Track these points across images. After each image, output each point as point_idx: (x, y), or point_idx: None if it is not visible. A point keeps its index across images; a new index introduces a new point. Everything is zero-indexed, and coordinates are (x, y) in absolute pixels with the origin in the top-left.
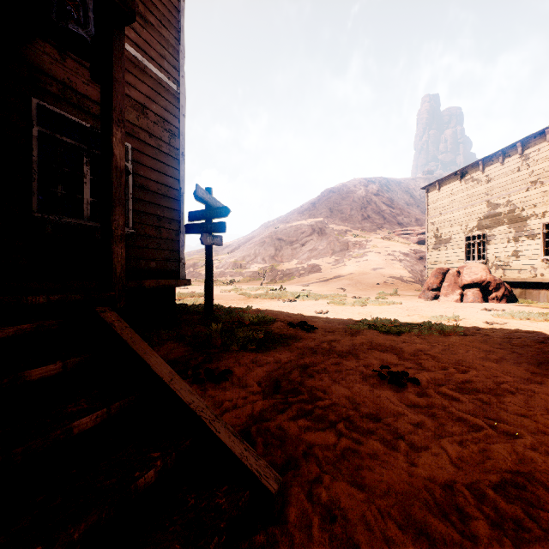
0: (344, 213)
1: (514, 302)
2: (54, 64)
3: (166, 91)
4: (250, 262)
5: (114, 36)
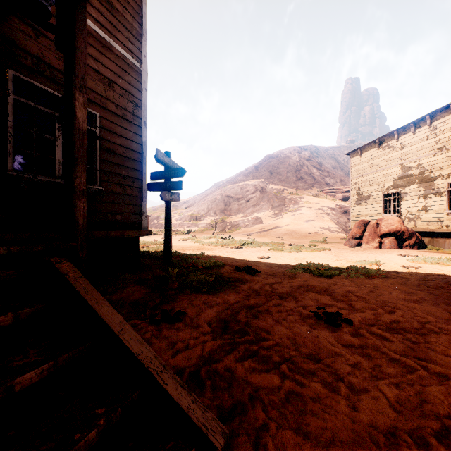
0: (281, 175)
1: (424, 248)
2: (29, 40)
3: (130, 68)
4: (204, 215)
5: (76, 9)
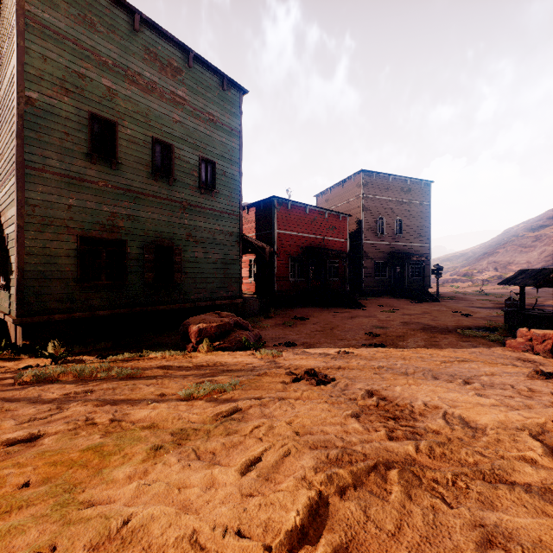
0: None
1: None
2: None
3: (427, 247)
4: (481, 270)
5: (424, 261)
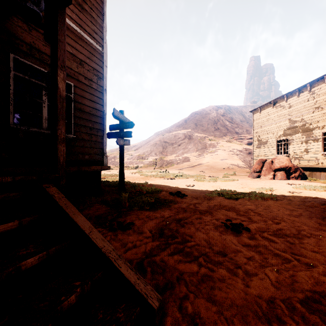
0: (203, 126)
1: (305, 179)
2: (24, 33)
3: (95, 51)
4: (148, 155)
5: (58, 13)
